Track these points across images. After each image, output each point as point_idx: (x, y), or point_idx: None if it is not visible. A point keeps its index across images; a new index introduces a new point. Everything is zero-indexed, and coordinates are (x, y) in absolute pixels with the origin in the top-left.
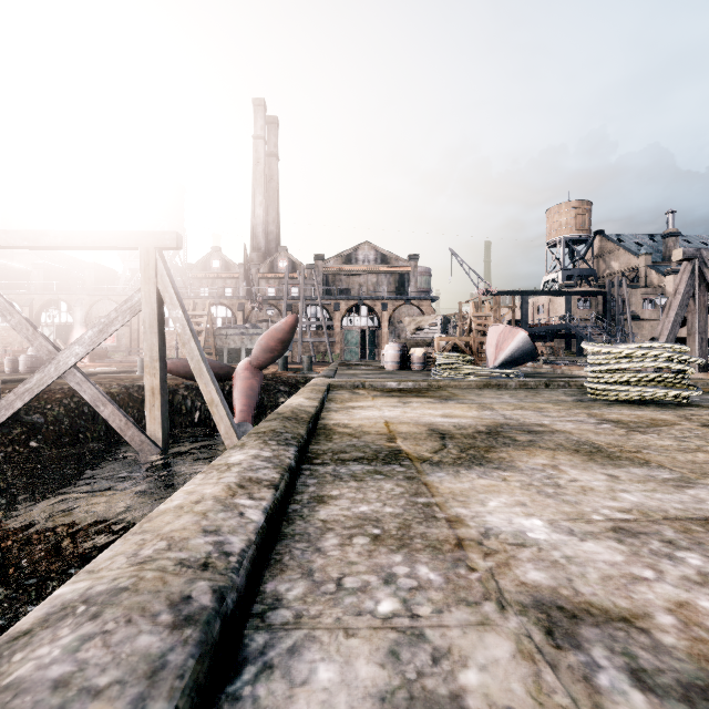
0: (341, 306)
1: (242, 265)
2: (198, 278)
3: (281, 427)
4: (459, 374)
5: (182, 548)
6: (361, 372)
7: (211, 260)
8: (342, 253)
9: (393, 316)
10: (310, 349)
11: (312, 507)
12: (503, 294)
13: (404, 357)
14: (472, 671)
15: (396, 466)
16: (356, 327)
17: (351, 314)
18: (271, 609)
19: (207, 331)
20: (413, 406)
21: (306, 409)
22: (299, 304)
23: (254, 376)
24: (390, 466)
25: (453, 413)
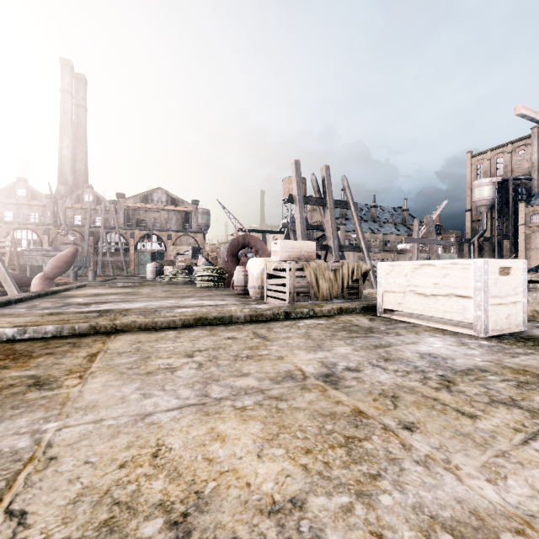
0: (136, 234)
1: (48, 195)
2: (2, 203)
3: (36, 291)
4: (165, 280)
5: (4, 297)
6: (126, 280)
7: (16, 189)
8: (141, 194)
9: (176, 243)
10: (109, 266)
11: (35, 301)
12: (251, 231)
13: (161, 271)
14: (44, 304)
15: (67, 298)
16: (148, 250)
17: (148, 239)
18: (19, 304)
19: (11, 253)
20: (110, 290)
21: (53, 289)
22: (100, 231)
23: (47, 283)
24: (65, 298)
25: (119, 291)
